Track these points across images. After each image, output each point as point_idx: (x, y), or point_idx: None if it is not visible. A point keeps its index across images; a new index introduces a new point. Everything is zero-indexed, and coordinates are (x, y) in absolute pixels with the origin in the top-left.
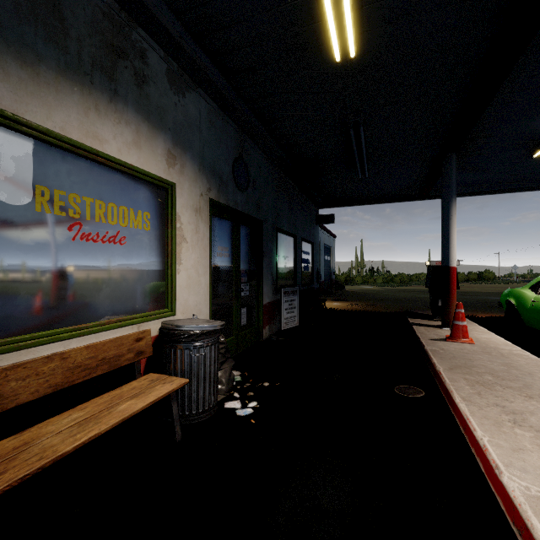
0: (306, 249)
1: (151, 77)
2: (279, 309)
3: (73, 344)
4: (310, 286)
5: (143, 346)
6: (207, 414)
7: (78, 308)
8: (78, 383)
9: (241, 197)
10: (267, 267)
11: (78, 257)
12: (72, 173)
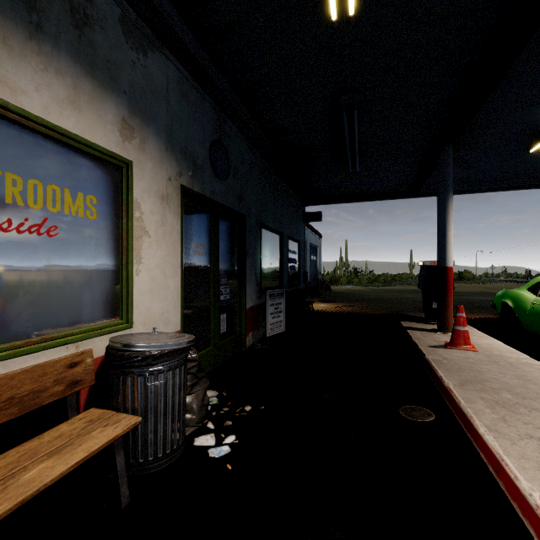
0: (293, 248)
1: (97, 19)
2: (264, 313)
3: None
4: (297, 287)
5: (79, 373)
6: (170, 459)
7: None
8: None
9: (220, 187)
10: (250, 267)
11: None
12: None
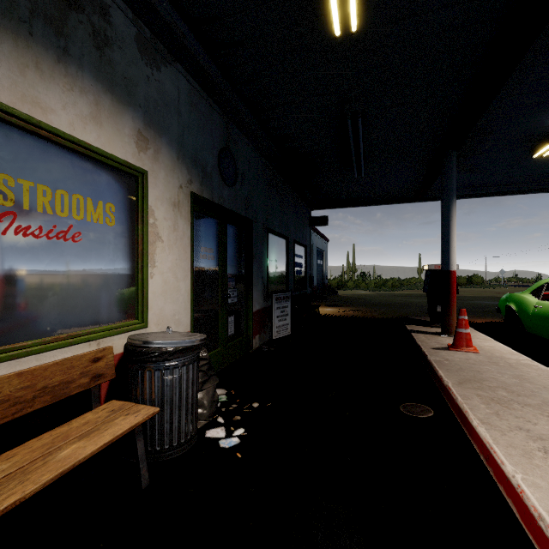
0: (299, 252)
1: (115, 40)
2: (270, 316)
3: (2, 370)
4: (303, 291)
5: (102, 367)
6: (184, 448)
7: (10, 322)
8: (10, 420)
9: (228, 193)
10: (257, 271)
11: (10, 257)
12: (2, 147)
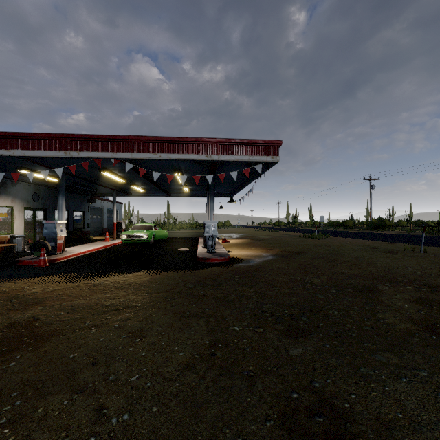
0: (79, 214)
1: (8, 186)
2: None
3: None
4: (82, 229)
5: (7, 239)
6: (22, 251)
7: None
8: None
9: (36, 204)
10: None
11: None
12: None
